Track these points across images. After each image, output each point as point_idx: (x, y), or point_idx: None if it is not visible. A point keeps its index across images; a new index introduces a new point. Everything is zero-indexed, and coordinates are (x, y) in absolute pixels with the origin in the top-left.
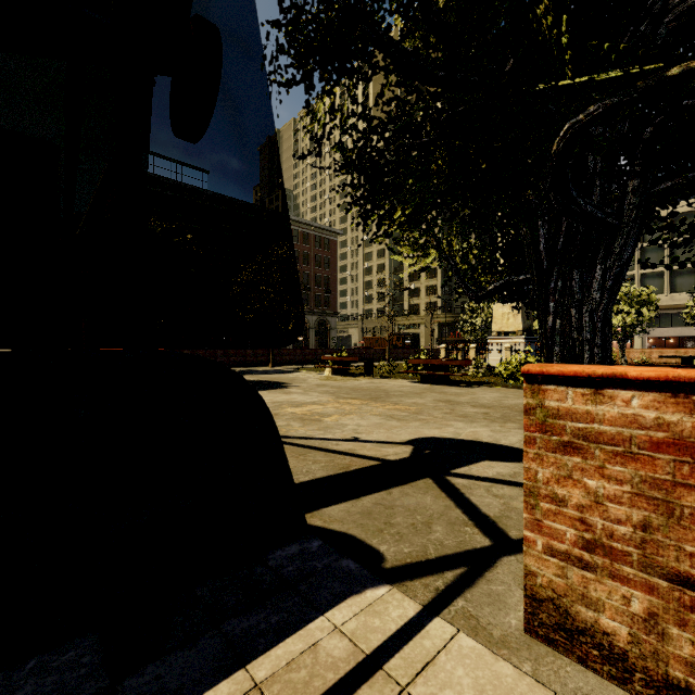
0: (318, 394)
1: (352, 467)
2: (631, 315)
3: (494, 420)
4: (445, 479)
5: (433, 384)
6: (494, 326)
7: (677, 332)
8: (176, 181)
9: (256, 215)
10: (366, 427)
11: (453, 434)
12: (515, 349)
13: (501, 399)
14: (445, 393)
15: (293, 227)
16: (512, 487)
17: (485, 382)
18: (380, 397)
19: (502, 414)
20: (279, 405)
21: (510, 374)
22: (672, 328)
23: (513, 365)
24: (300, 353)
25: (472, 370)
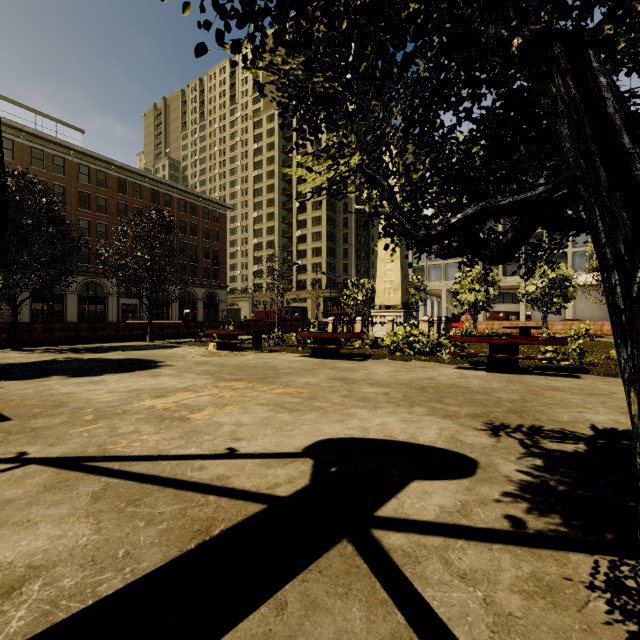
0: (194, 376)
1: (216, 527)
2: (481, 293)
3: (399, 404)
4: (372, 538)
5: (324, 359)
6: (377, 300)
7: (506, 308)
8: (34, 130)
9: (137, 180)
10: (248, 426)
11: (360, 431)
12: (396, 321)
13: (394, 373)
14: (338, 369)
15: (180, 196)
16: (474, 543)
17: (374, 355)
18: (268, 377)
19: (403, 394)
20: (136, 395)
21: (397, 346)
22: (504, 305)
23: (399, 337)
24: (184, 326)
25: (360, 343)
